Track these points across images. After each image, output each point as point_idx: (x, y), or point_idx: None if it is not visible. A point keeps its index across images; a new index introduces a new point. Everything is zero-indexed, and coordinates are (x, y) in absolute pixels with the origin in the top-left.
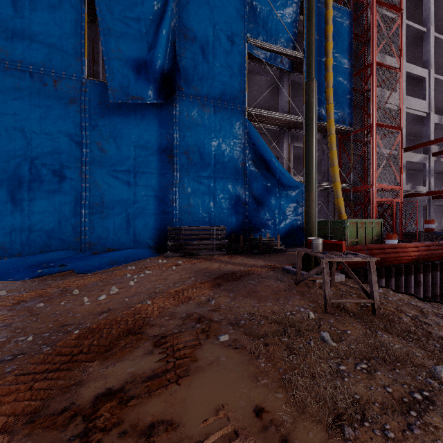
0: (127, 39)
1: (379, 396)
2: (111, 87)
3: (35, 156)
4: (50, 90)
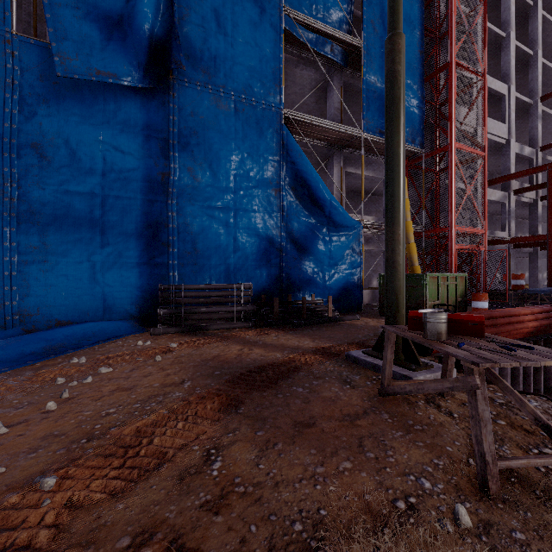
0: None
1: None
2: (58, 51)
3: None
4: None
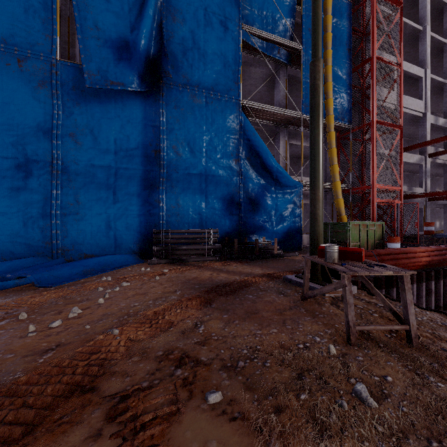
0: (107, 16)
1: None
2: (87, 70)
3: None
4: (13, 71)
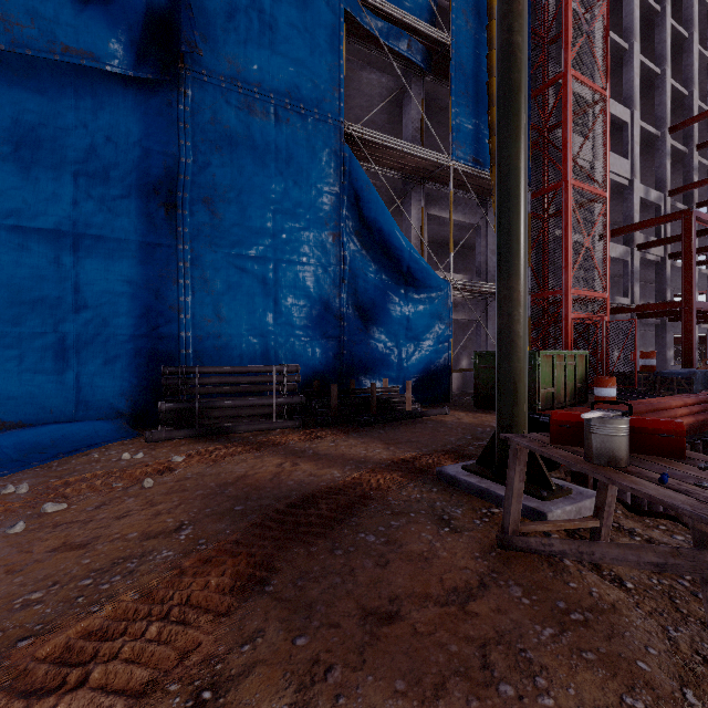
0: None
1: None
2: (1, 11)
3: None
4: None
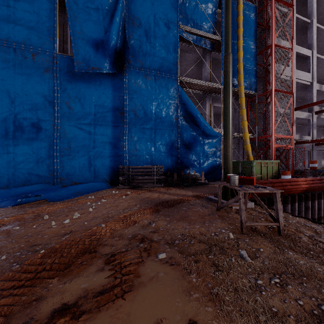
0: (89, 24)
1: (293, 308)
2: (76, 60)
3: (18, 112)
4: (29, 62)
